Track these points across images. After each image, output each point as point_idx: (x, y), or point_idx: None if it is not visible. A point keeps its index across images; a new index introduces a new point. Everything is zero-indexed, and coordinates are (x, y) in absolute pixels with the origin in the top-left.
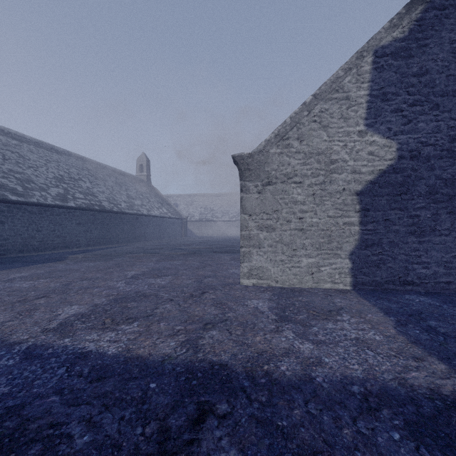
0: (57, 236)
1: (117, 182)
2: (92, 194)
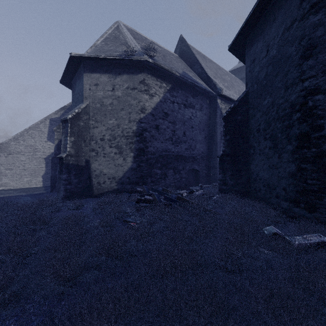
0: None
1: None
2: None
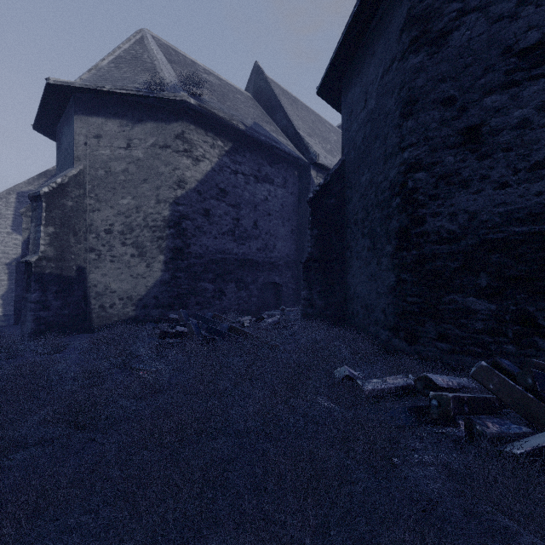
0: None
1: None
2: None
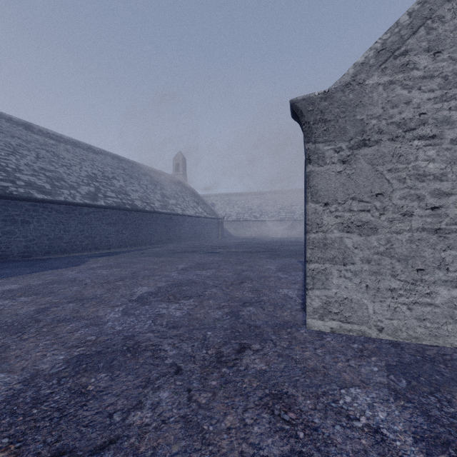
0: (86, 237)
1: (152, 181)
2: (125, 192)
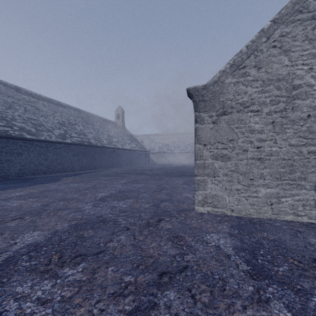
0: (58, 164)
1: (101, 126)
2: (84, 134)
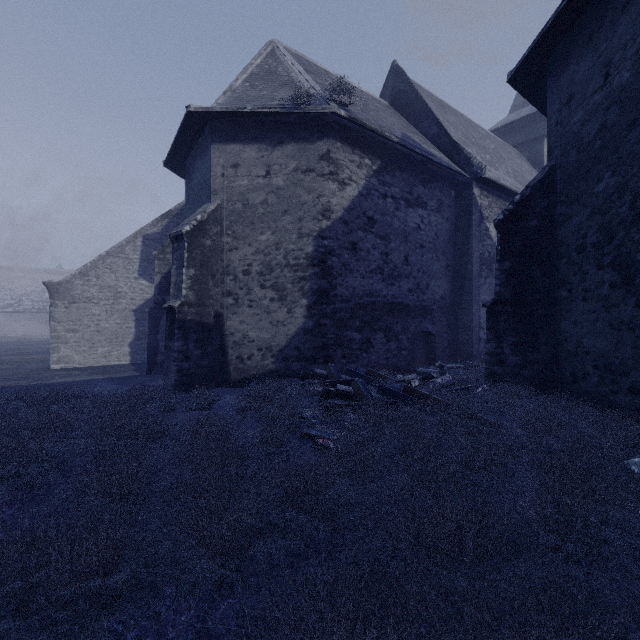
0: None
1: None
2: None
